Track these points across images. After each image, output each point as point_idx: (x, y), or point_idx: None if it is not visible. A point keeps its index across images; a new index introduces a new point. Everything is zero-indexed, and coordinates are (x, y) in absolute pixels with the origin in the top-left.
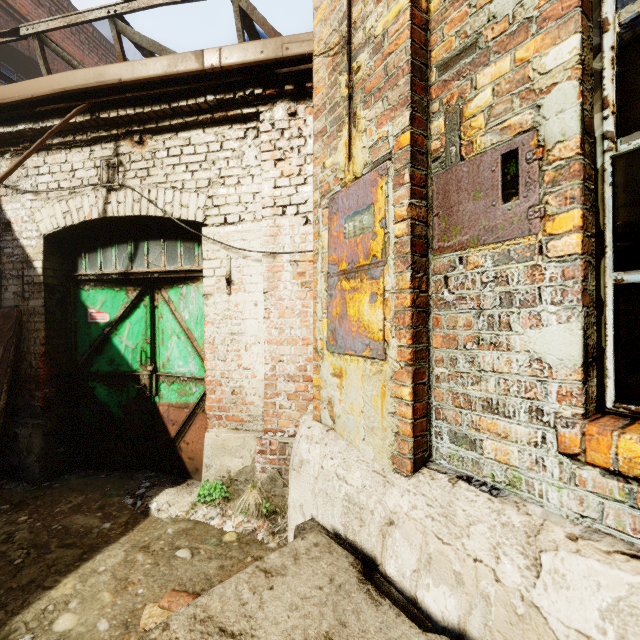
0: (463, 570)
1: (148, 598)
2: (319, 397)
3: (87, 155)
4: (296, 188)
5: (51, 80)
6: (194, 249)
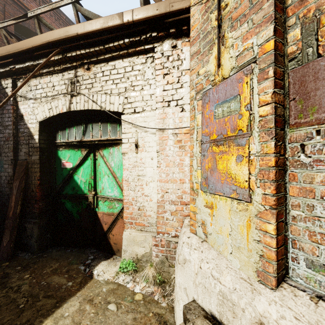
0: None
1: None
2: (195, 218)
3: (60, 77)
4: (176, 90)
5: (41, 37)
6: (117, 127)
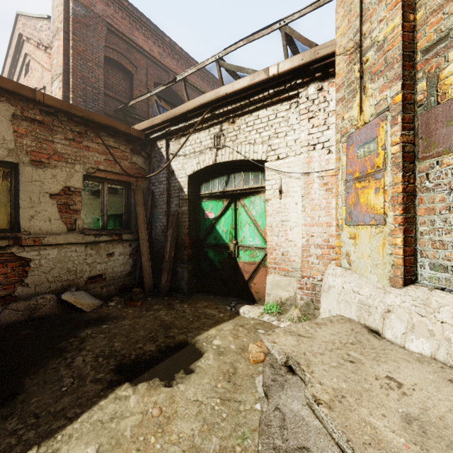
0: (434, 328)
1: (249, 343)
2: (340, 252)
3: (207, 133)
4: (322, 133)
5: (195, 101)
6: (259, 175)
